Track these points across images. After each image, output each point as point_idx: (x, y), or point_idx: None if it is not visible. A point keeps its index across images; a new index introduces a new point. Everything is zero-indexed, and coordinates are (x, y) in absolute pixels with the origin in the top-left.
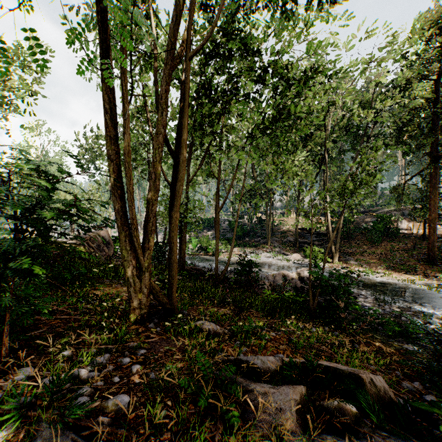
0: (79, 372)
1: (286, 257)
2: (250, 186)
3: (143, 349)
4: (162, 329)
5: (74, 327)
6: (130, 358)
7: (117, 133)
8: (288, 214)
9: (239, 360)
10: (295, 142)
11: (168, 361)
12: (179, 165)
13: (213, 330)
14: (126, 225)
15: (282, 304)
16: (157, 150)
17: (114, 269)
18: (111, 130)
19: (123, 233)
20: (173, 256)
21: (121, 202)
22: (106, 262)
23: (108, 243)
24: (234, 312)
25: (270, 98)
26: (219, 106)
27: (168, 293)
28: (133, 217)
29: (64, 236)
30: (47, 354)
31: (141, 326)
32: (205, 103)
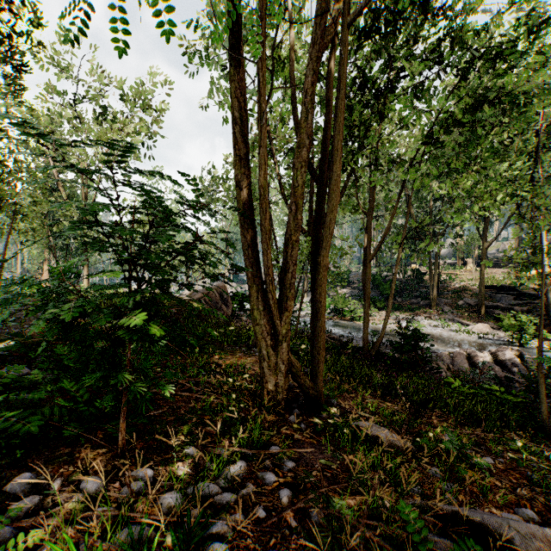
0: (209, 490)
1: (466, 329)
2: (403, 226)
3: (288, 458)
4: (308, 426)
5: (197, 409)
6: (273, 472)
7: (247, 151)
8: (461, 265)
9: (463, 516)
10: (496, 149)
11: (331, 489)
12: (331, 188)
13: (388, 440)
14: (258, 276)
15: (488, 406)
16: (297, 170)
17: (235, 333)
18: (240, 148)
19: (255, 286)
20: (320, 321)
21: (251, 245)
22: (225, 323)
23: (226, 300)
24: (409, 411)
25: (456, 83)
26: (367, 114)
27: (311, 373)
28: (268, 265)
29: (189, 288)
30: (168, 448)
31: (278, 418)
32: (354, 107)
